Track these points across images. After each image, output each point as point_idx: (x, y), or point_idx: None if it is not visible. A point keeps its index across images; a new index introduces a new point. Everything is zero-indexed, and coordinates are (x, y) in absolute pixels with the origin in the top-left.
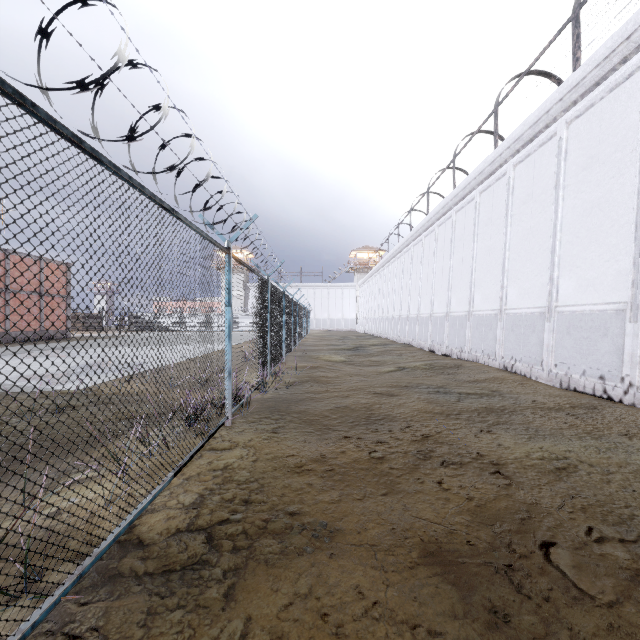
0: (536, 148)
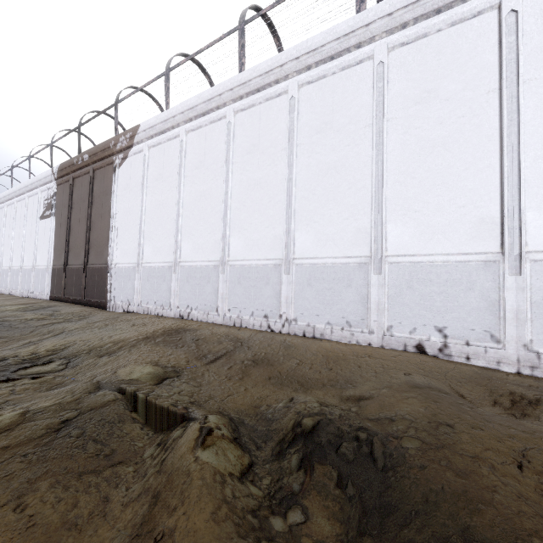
0: (22, 199)
